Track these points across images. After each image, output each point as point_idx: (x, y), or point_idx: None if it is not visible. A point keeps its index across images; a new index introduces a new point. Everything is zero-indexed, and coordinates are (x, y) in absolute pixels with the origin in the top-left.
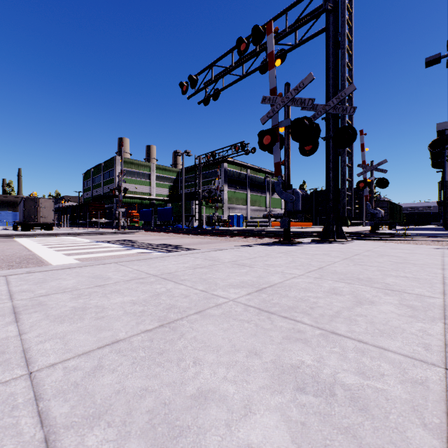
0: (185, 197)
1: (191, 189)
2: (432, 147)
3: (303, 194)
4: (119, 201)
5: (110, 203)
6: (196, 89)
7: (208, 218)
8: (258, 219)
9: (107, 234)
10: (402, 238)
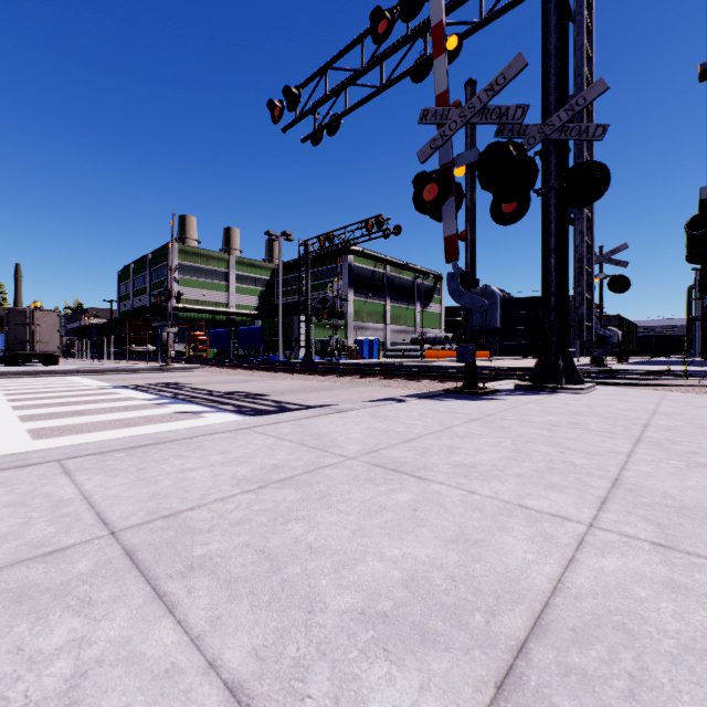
0: (284, 309)
1: (294, 297)
2: (692, 227)
3: (504, 297)
4: (167, 316)
5: (161, 319)
6: (297, 114)
7: (321, 345)
8: (403, 346)
9: (146, 371)
10: (676, 381)
